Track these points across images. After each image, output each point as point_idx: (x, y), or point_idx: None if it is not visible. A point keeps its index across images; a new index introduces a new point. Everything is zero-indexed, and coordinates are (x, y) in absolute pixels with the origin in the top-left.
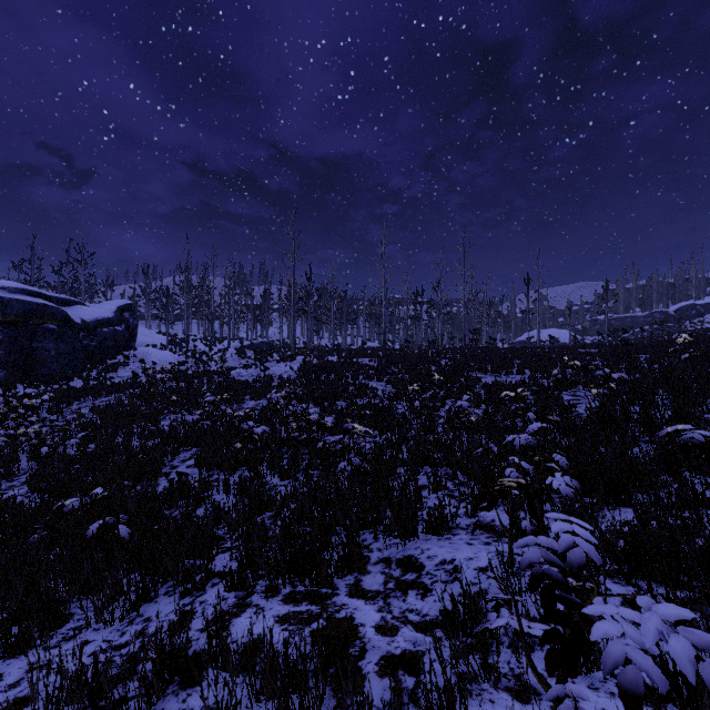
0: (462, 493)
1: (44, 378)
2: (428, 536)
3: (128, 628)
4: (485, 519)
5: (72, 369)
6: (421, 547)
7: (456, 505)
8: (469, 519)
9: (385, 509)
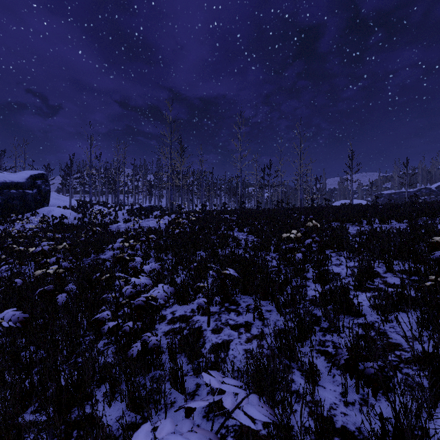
0: None
1: None
2: None
3: None
4: None
5: None
6: None
7: None
8: None
9: None
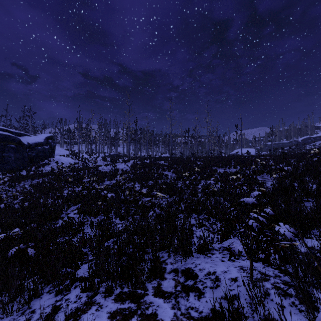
0: (213, 228)
1: (8, 170)
2: (198, 255)
3: (20, 318)
4: (236, 251)
5: (22, 166)
6: (195, 262)
7: (212, 236)
8: (219, 244)
9: (174, 239)
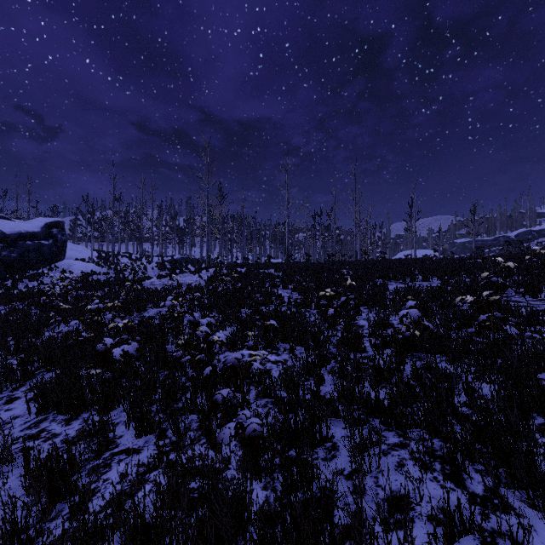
0: None
1: None
2: None
3: None
4: None
5: None
6: None
7: None
8: None
9: None
